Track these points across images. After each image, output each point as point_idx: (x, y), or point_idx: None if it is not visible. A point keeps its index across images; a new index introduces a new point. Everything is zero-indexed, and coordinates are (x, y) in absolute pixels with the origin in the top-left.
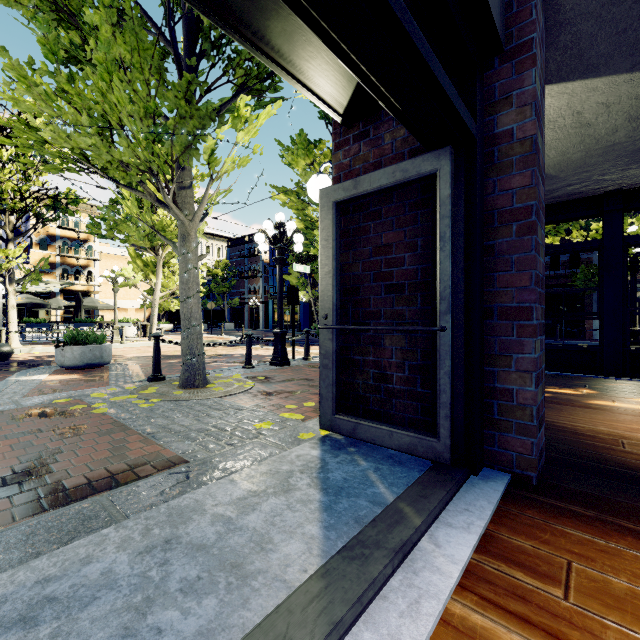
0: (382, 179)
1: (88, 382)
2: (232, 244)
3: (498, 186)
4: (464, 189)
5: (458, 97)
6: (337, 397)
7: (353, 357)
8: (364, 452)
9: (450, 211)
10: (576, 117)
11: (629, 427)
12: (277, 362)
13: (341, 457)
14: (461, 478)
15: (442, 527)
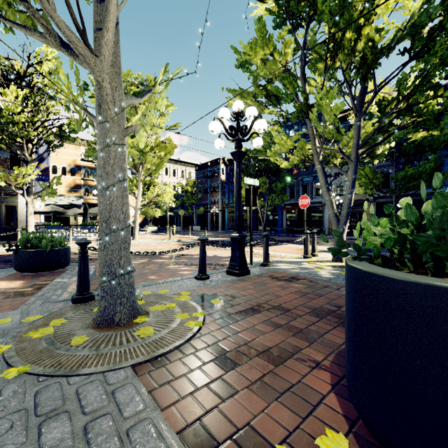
0: None
1: (10, 297)
2: (199, 168)
3: None
4: None
5: None
6: None
7: None
8: None
9: None
10: None
11: None
12: (235, 271)
13: None
14: None
15: None
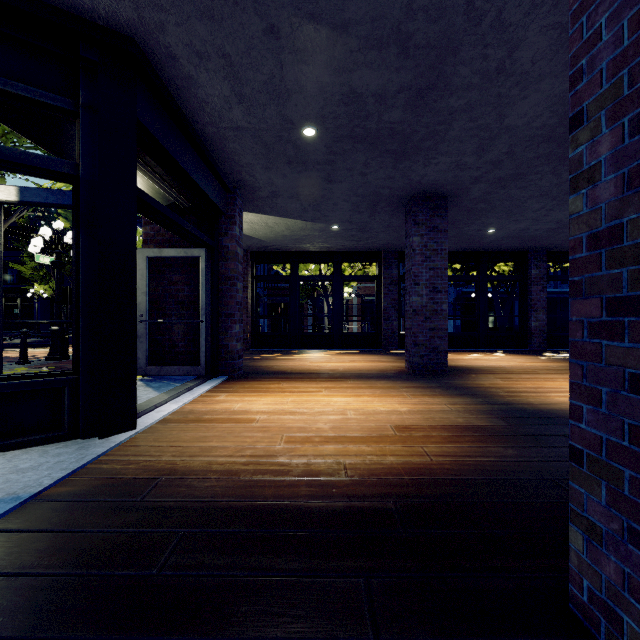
0: (175, 253)
1: None
2: None
3: (224, 266)
4: (211, 266)
5: (207, 238)
6: (149, 357)
7: (156, 337)
8: (166, 380)
9: (205, 274)
10: (266, 224)
11: (281, 363)
12: (56, 357)
13: (155, 382)
14: (209, 378)
15: (201, 386)
